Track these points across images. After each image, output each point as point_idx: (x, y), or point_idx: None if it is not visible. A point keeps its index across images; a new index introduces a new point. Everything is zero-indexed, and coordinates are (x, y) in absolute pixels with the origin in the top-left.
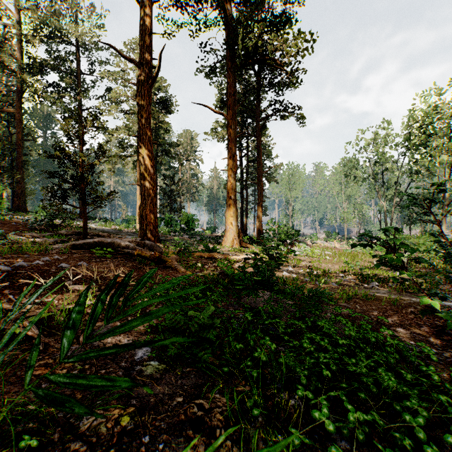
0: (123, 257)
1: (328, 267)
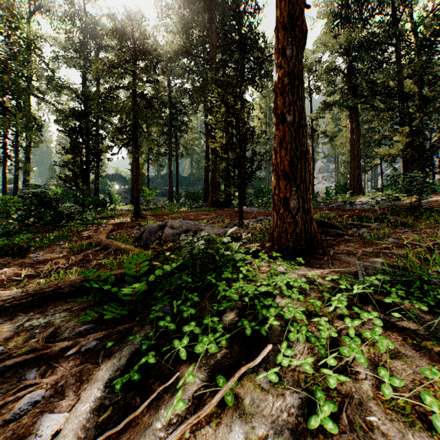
0: None
1: None
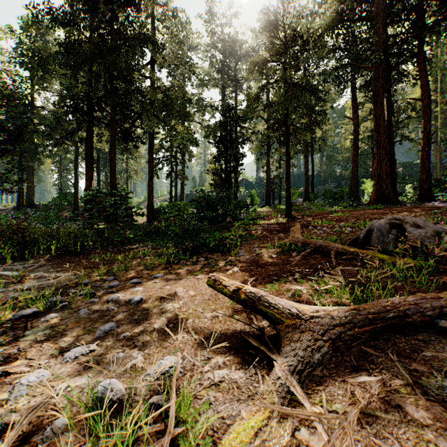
0: None
1: None
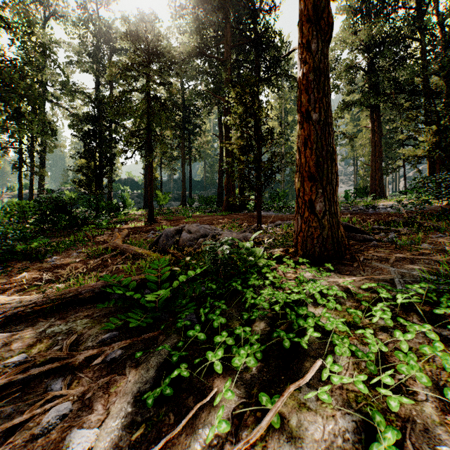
0: None
1: None
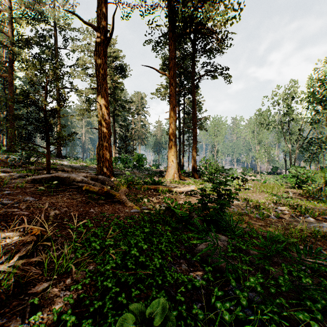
0: (77, 190)
1: (255, 197)
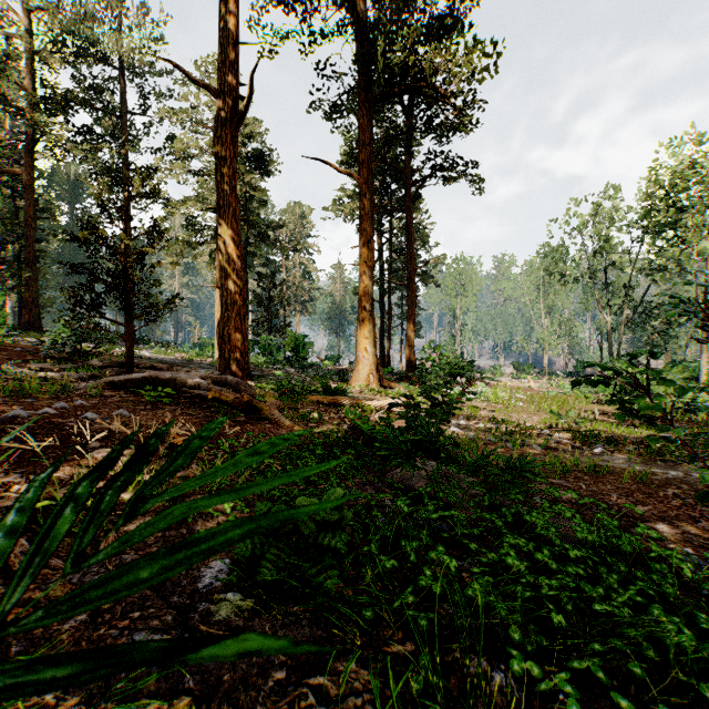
0: (191, 402)
1: (523, 419)
